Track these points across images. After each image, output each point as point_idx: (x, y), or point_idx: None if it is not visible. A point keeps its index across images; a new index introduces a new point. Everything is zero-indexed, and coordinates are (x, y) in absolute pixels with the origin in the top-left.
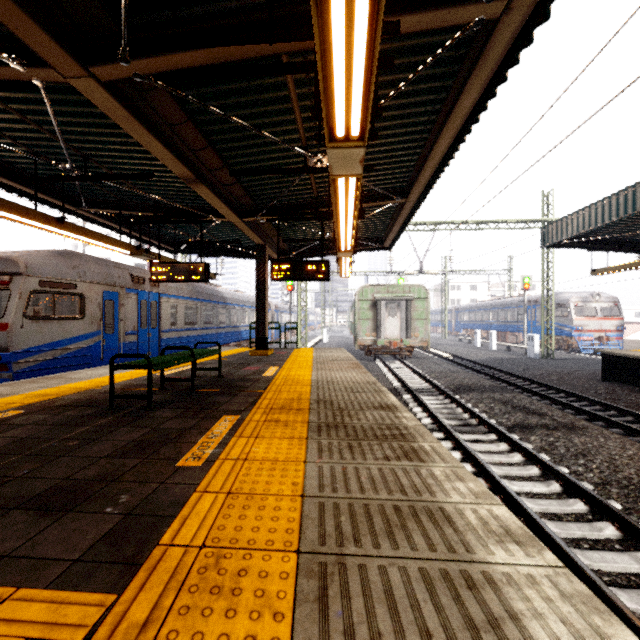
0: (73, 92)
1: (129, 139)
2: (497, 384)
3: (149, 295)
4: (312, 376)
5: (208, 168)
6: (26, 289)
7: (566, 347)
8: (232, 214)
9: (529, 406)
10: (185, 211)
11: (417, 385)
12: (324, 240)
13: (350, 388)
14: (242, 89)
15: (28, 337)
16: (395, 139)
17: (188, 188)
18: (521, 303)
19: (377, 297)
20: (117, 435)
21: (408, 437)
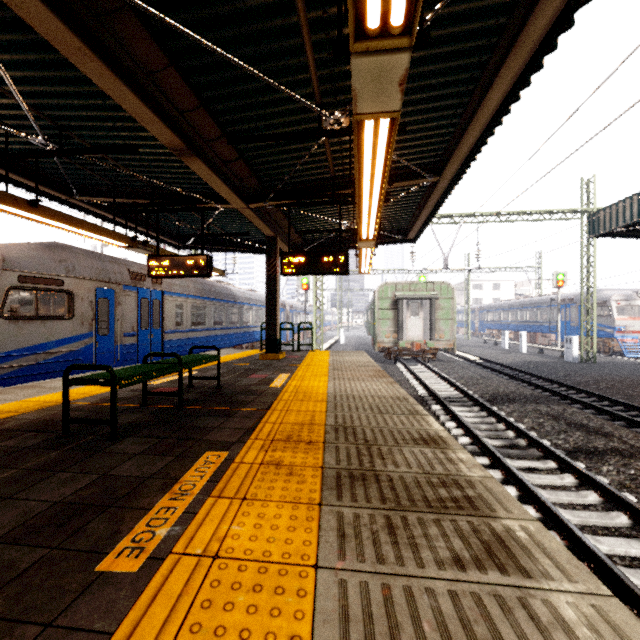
0: (21, 27)
1: (106, 100)
2: (538, 393)
3: (151, 293)
4: (328, 388)
5: (203, 138)
6: (3, 285)
7: (606, 350)
8: (236, 198)
9: (587, 423)
10: (185, 197)
11: (446, 393)
12: (342, 230)
13: (376, 406)
14: (235, 13)
15: (5, 339)
16: (432, 93)
17: (185, 168)
18: (553, 302)
19: (398, 295)
20: (44, 488)
21: (480, 505)
